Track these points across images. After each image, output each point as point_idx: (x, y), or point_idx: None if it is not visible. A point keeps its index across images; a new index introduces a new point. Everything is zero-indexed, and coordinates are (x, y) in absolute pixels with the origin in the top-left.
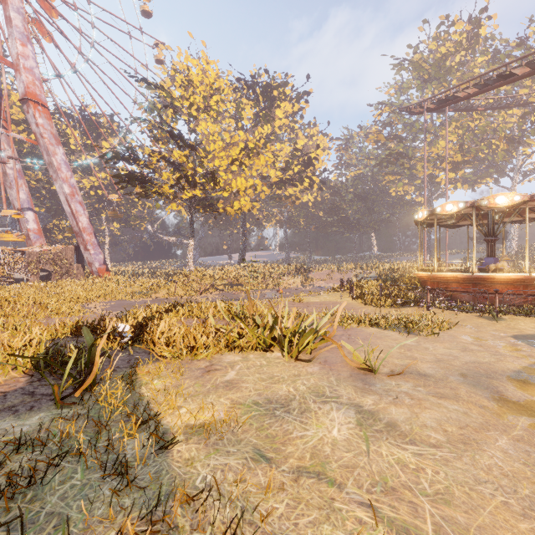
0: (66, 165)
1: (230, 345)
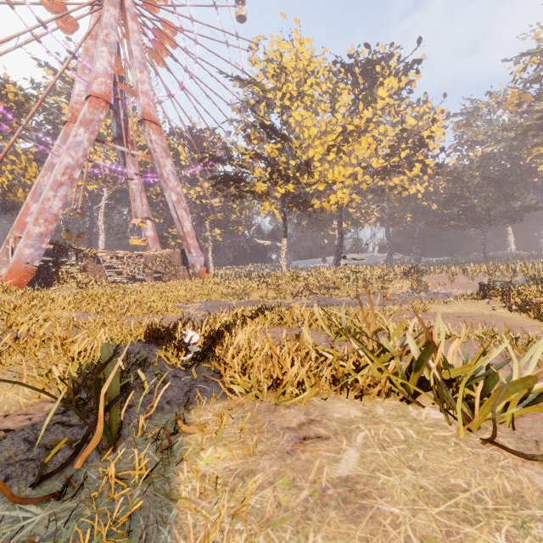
0: (173, 175)
1: (339, 383)
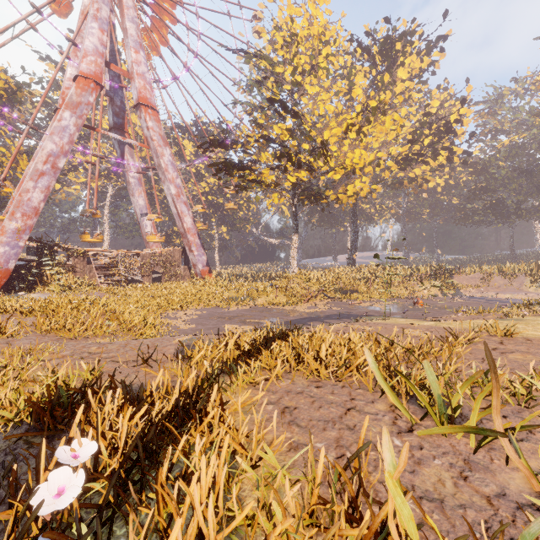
0: (172, 166)
1: None
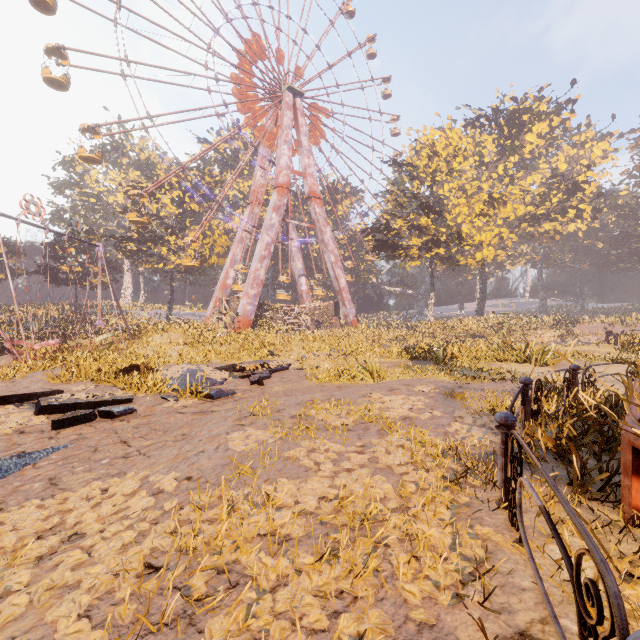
0: (332, 240)
1: (498, 359)
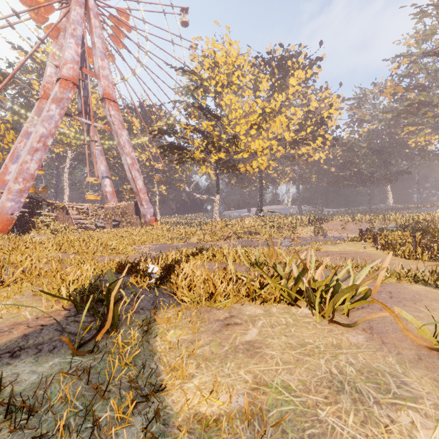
0: (128, 143)
1: (250, 295)
